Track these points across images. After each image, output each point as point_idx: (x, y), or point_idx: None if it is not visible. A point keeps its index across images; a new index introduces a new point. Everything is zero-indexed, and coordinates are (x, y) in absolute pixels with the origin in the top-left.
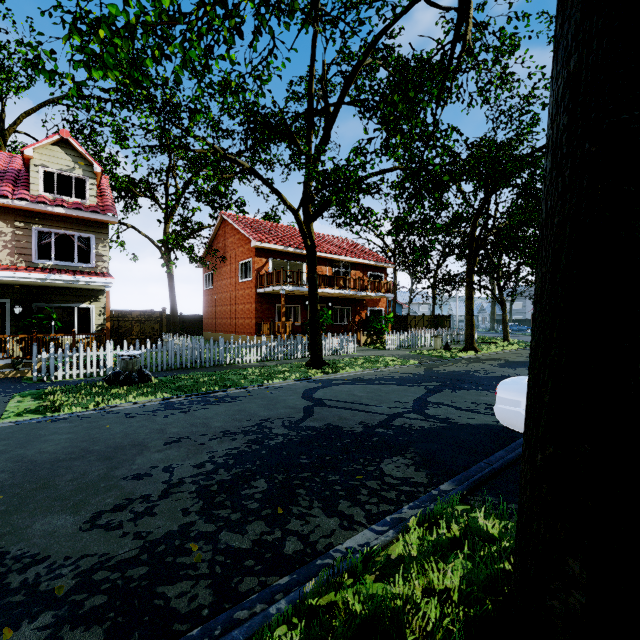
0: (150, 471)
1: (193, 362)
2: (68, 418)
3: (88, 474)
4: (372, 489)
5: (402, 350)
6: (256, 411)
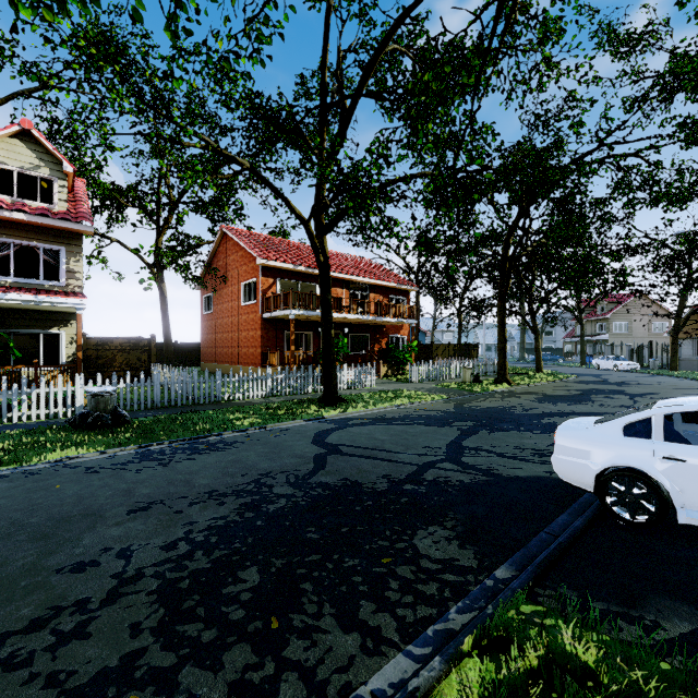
0: (98, 557)
1: (184, 399)
2: (9, 475)
3: (8, 564)
4: (404, 580)
5: (427, 383)
6: (255, 462)
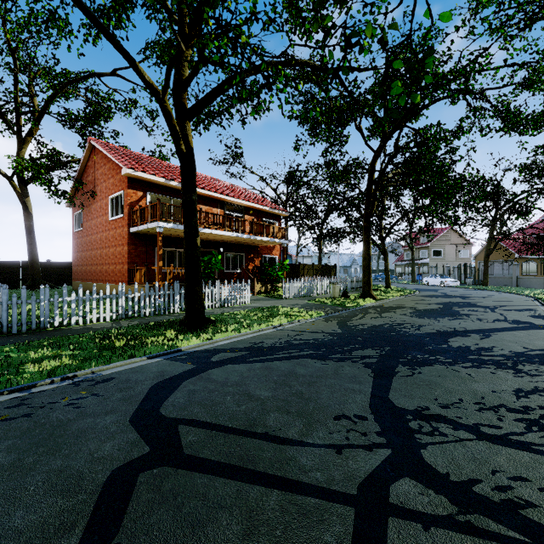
0: None
1: None
2: None
3: None
4: None
5: (300, 299)
6: None
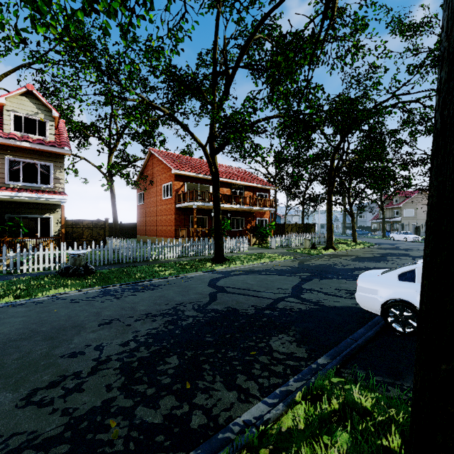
0: (84, 349)
1: (127, 258)
2: (25, 303)
3: (32, 353)
4: (263, 364)
5: (281, 249)
6: (173, 297)
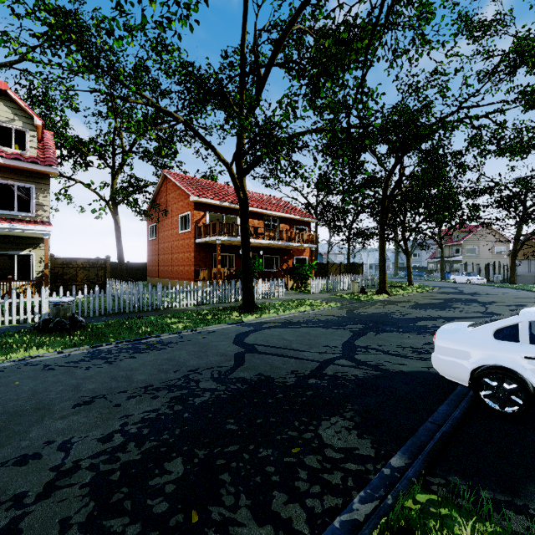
0: (41, 450)
1: (131, 307)
2: None
3: None
4: (312, 470)
5: (324, 293)
6: (185, 360)
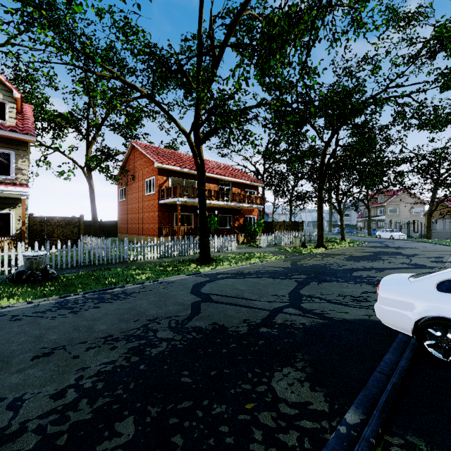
0: None
1: (100, 260)
2: None
3: None
4: (267, 429)
5: (271, 247)
6: (146, 309)
